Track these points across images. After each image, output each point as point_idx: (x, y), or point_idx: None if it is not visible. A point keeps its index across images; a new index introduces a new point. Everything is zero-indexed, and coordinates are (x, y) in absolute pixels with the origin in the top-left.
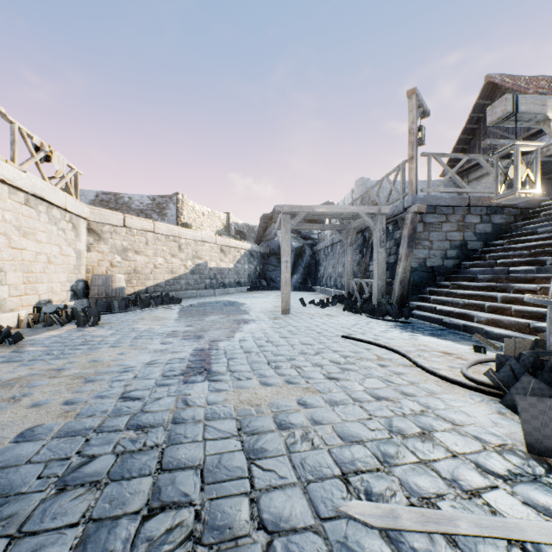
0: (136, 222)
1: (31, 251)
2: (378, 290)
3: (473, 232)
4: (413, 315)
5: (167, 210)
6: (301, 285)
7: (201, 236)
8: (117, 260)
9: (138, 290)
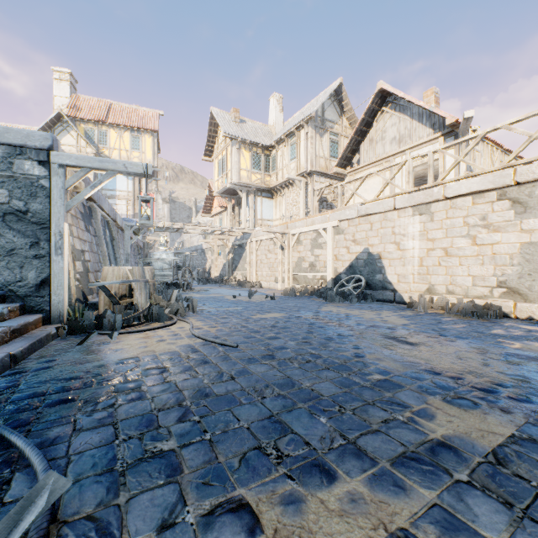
0: None
1: None
2: None
3: None
4: None
5: None
6: None
7: None
8: None
9: None
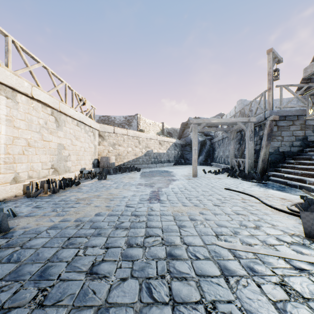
0: (119, 131)
1: (79, 146)
2: (248, 165)
3: (311, 130)
4: (270, 179)
5: (132, 123)
6: (204, 162)
7: (149, 136)
8: (111, 149)
9: (120, 164)
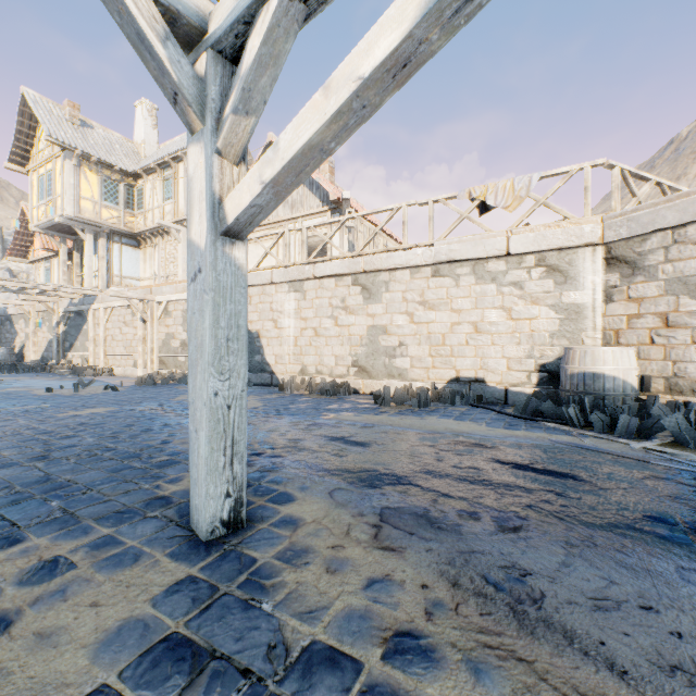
0: None
1: (443, 322)
2: None
3: None
4: None
5: None
6: None
7: None
8: (687, 308)
9: None
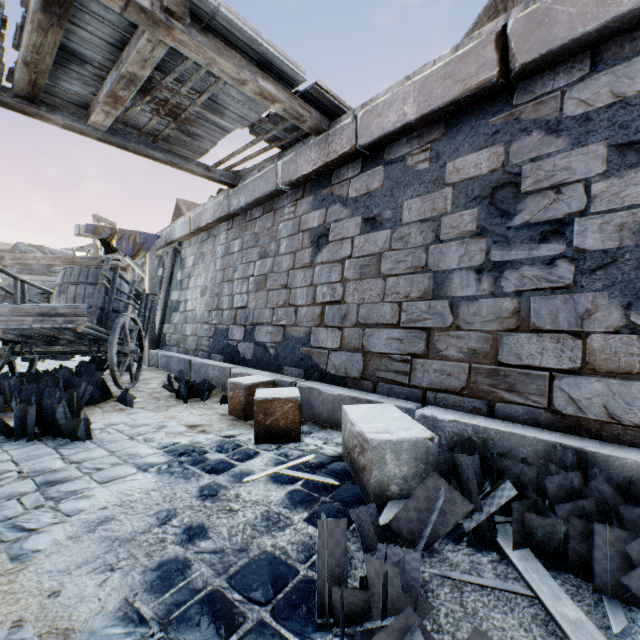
0: None
1: None
2: None
3: None
4: None
5: None
6: None
7: None
8: None
9: None
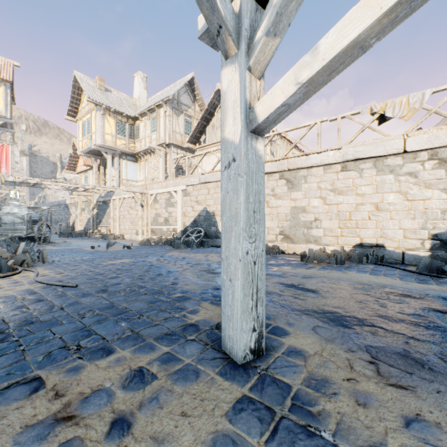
0: None
1: (349, 204)
2: None
3: None
4: None
5: None
6: None
7: None
8: None
9: None
